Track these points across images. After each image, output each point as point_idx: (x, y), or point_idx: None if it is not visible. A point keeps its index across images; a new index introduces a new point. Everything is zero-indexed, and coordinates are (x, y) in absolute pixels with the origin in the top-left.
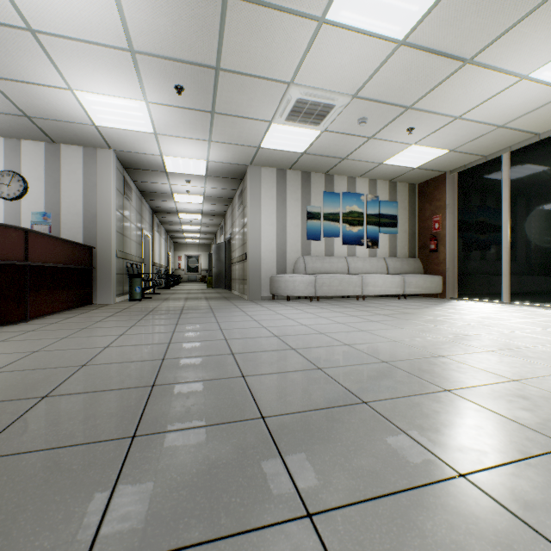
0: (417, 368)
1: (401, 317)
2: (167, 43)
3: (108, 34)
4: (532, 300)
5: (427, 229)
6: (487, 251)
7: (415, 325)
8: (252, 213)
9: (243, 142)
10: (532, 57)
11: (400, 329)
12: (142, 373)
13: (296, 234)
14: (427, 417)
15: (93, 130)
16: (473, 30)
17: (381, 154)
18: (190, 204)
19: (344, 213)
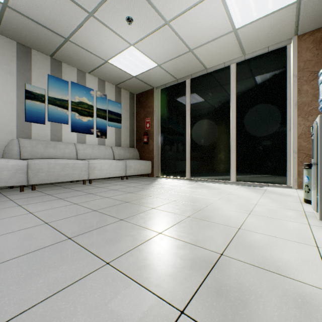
0: None
1: (117, 213)
2: None
3: None
4: (202, 177)
5: (142, 127)
6: (178, 144)
7: (133, 236)
8: None
9: None
10: None
11: (104, 271)
12: None
13: (9, 112)
14: None
15: None
16: None
17: (106, 48)
18: None
19: (74, 102)
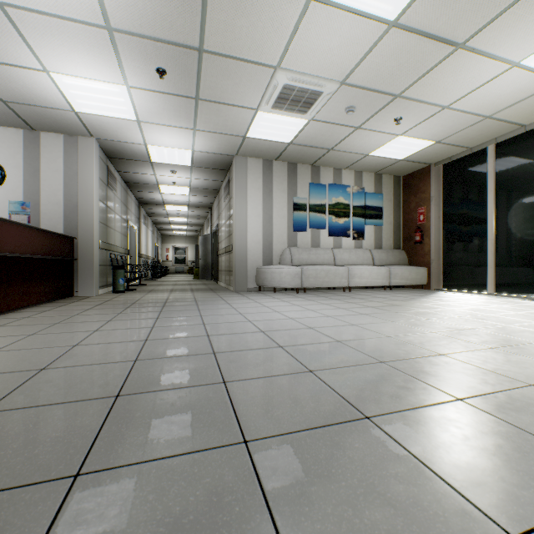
0: (419, 369)
1: (390, 309)
2: (146, 20)
3: (83, 9)
4: (518, 292)
5: (412, 221)
6: (472, 243)
7: (406, 318)
8: (238, 203)
9: (228, 131)
10: (525, 42)
11: (392, 323)
12: (108, 378)
13: (282, 225)
14: (446, 439)
15: (73, 116)
16: (467, 11)
17: (368, 145)
18: (176, 195)
19: (330, 205)
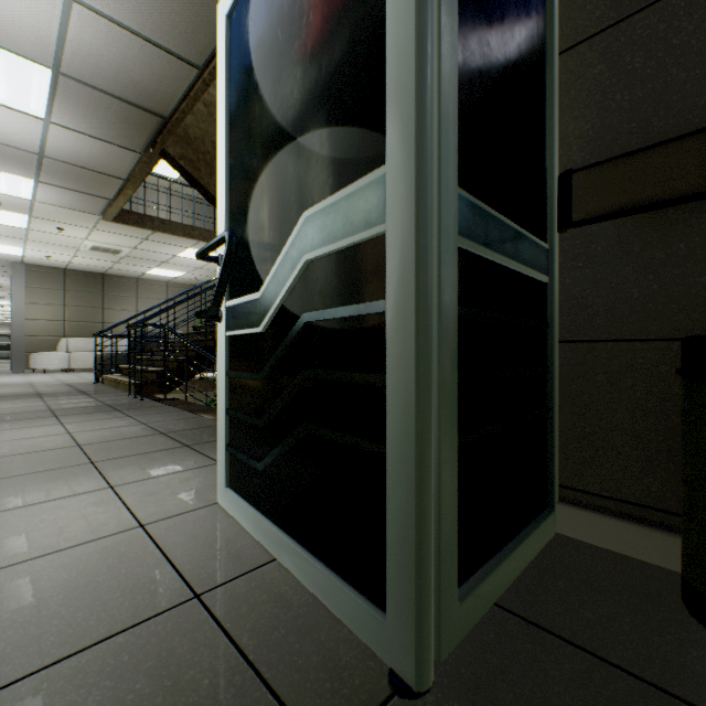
0: None
1: None
2: None
3: None
4: None
5: None
6: None
7: None
8: None
9: None
10: None
11: None
12: None
13: None
14: None
15: None
16: None
17: None
18: (4, 309)
19: None
